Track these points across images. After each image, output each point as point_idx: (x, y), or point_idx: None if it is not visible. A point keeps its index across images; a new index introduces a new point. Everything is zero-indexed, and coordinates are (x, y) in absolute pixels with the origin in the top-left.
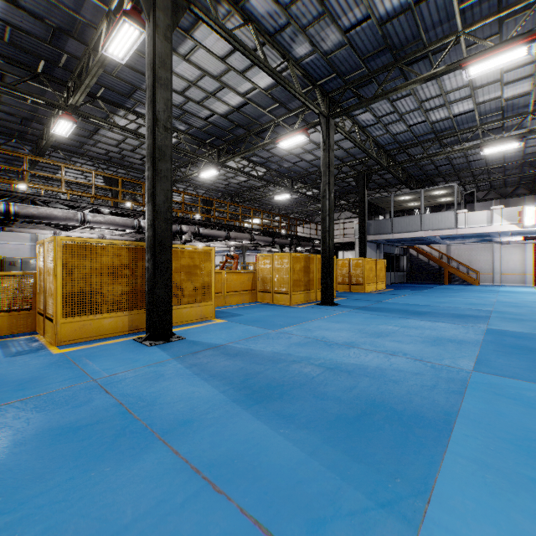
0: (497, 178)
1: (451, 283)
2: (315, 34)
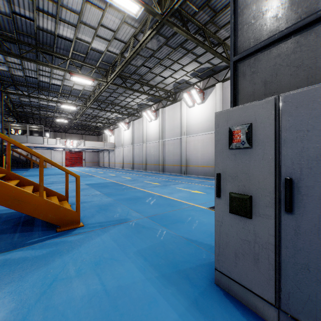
0: (56, 126)
1: (33, 167)
2: (13, 69)
